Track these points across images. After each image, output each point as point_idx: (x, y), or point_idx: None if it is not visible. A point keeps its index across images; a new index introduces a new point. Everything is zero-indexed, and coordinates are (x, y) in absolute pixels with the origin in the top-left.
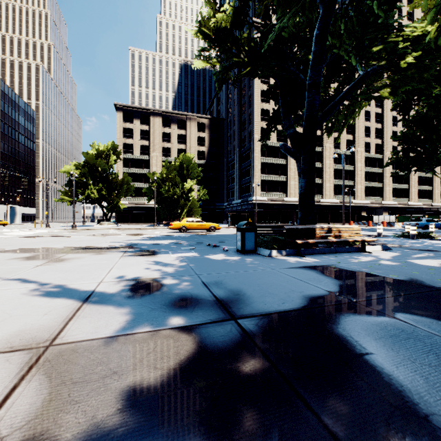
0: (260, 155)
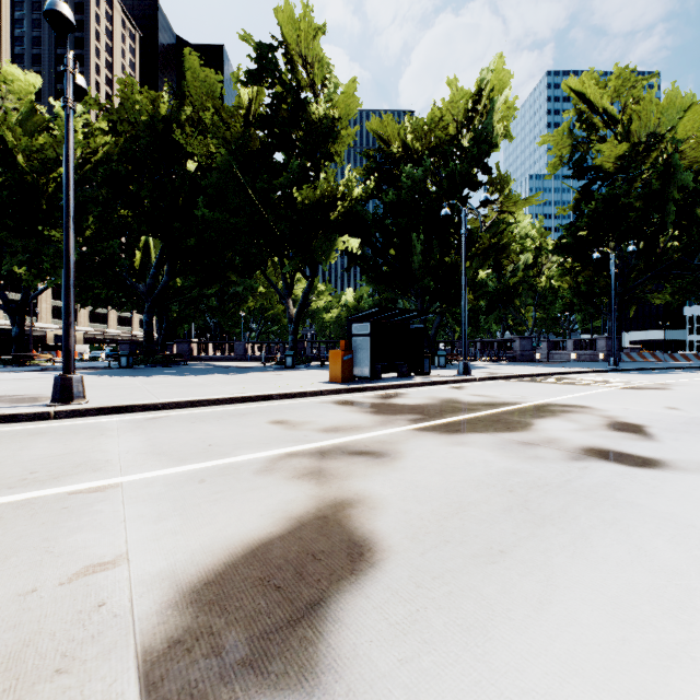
0: None
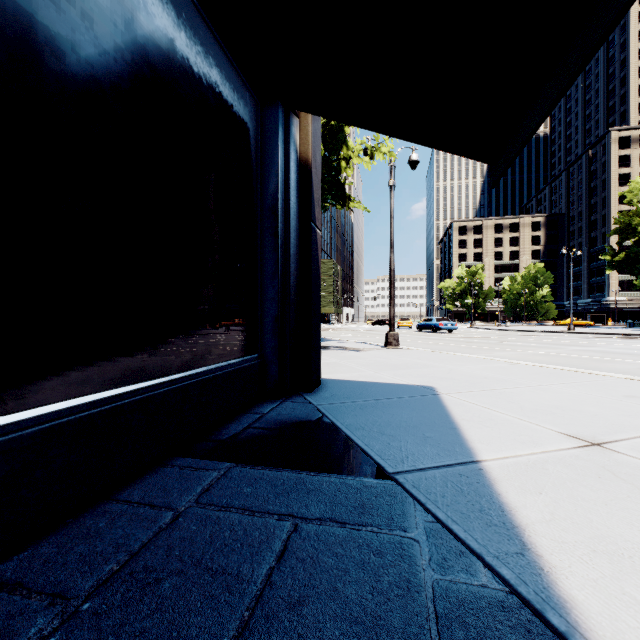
0: None
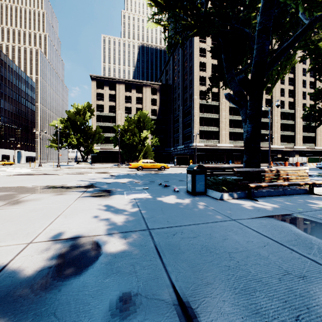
0: (198, 111)
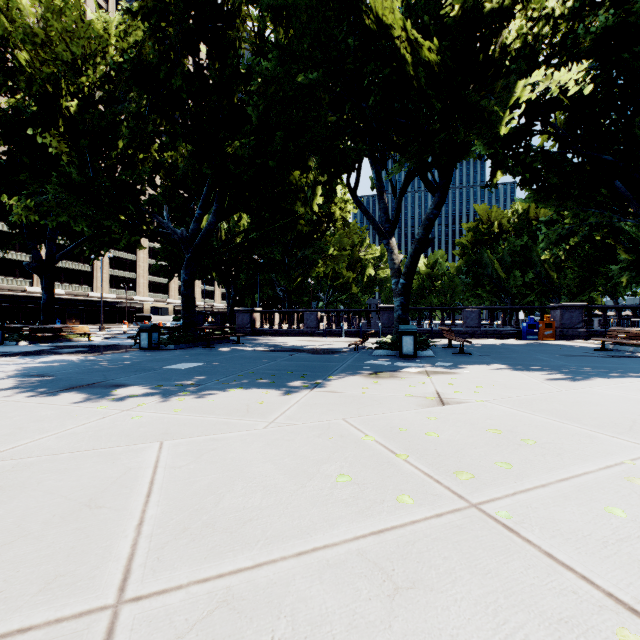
0: None
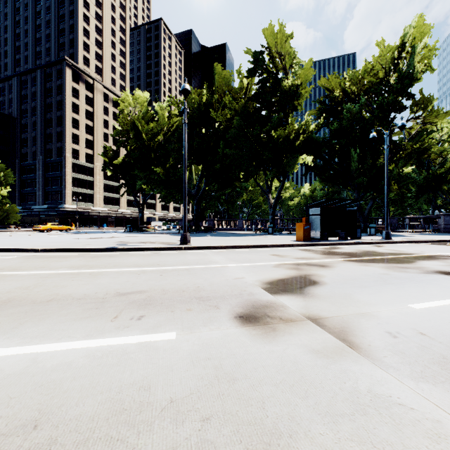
0: (71, 171)
